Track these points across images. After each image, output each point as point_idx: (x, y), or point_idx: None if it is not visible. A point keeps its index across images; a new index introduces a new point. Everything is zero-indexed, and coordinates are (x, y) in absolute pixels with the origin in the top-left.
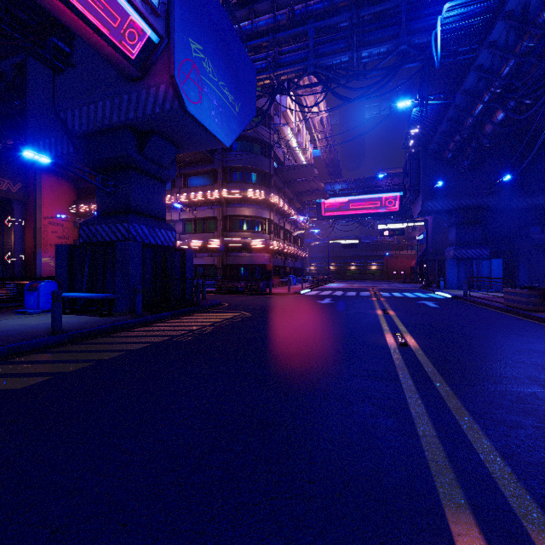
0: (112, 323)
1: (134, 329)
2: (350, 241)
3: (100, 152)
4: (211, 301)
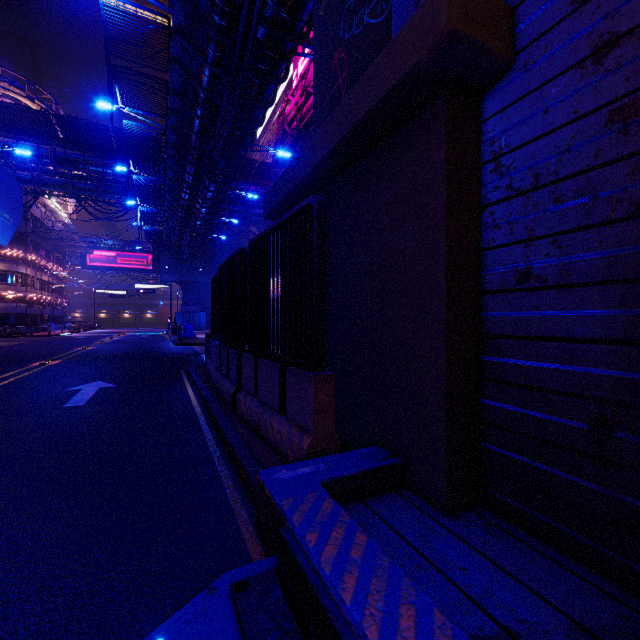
0: None
1: None
2: (118, 292)
3: None
4: None
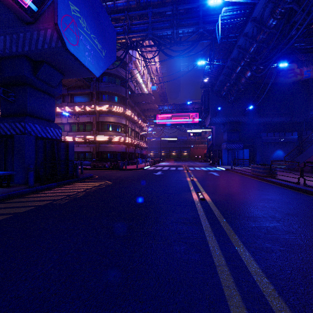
0: (8, 192)
1: (25, 196)
2: (172, 139)
3: (2, 71)
4: (86, 175)
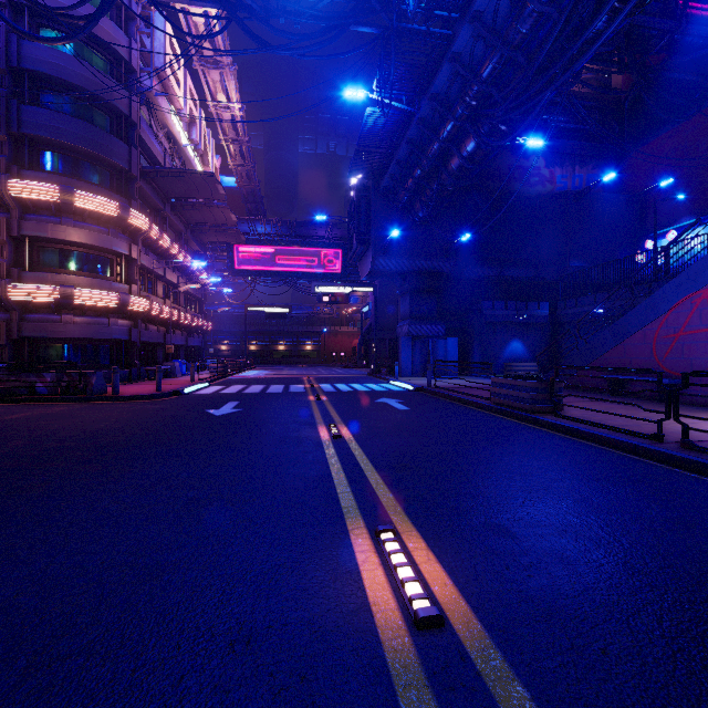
0: None
1: None
2: (277, 309)
3: None
4: None
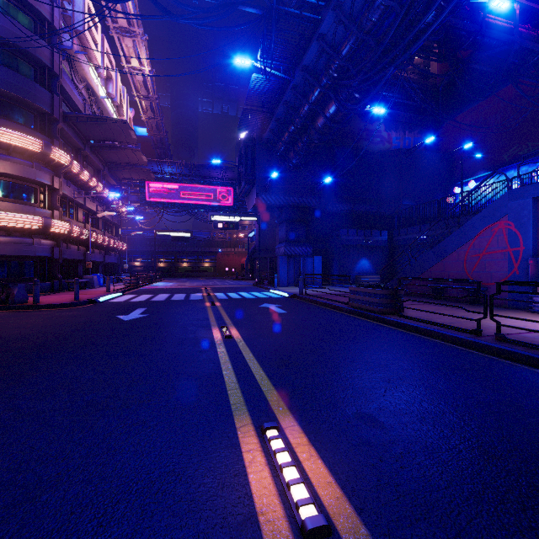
0: None
1: None
2: (181, 234)
3: None
4: None
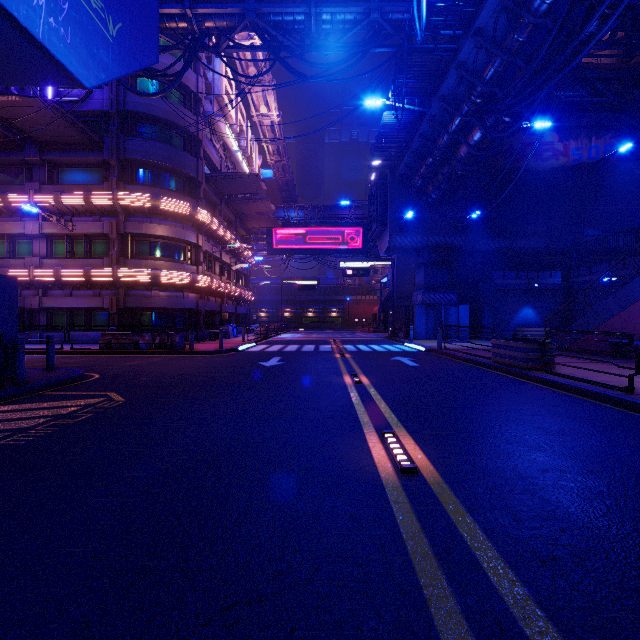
0: None
1: None
2: (307, 282)
3: None
4: (61, 373)
